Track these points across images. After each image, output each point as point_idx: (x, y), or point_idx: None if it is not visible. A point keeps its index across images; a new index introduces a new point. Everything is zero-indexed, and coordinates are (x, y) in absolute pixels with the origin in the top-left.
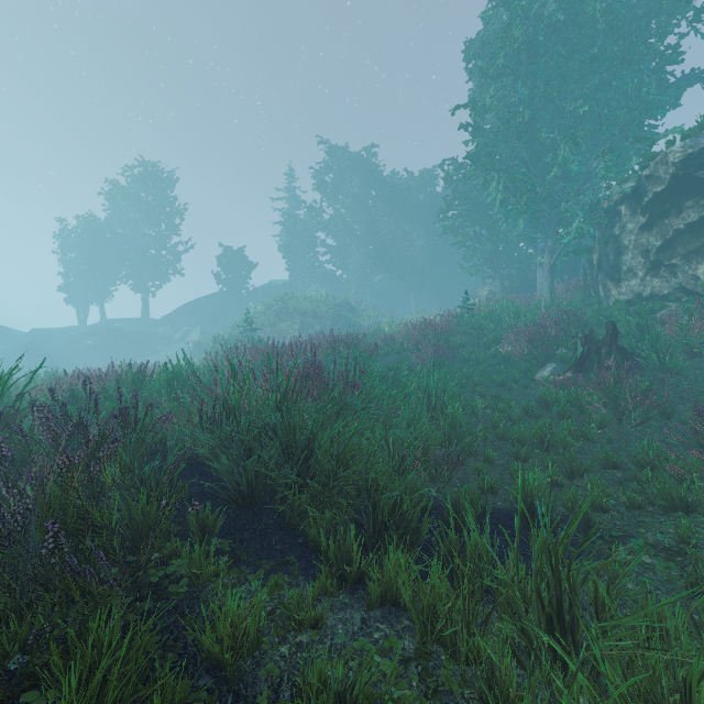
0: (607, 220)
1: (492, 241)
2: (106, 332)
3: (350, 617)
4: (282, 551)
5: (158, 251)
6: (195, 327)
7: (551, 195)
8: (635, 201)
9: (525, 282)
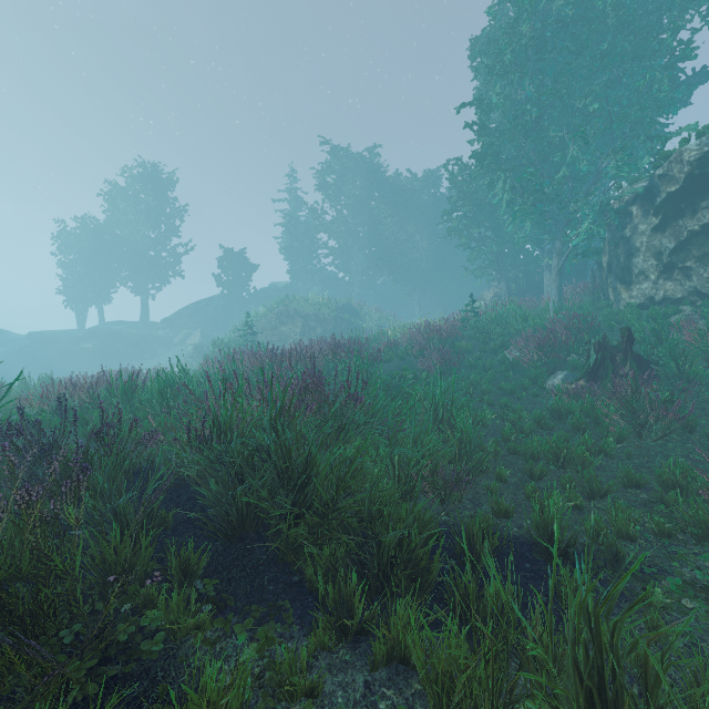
0: (618, 221)
1: (497, 243)
2: (104, 335)
3: (351, 680)
4: (274, 593)
5: (158, 253)
6: (195, 330)
7: (560, 195)
8: (647, 202)
9: (531, 284)
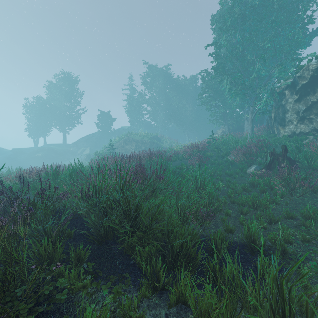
0: (279, 97)
1: (223, 108)
2: (46, 150)
3: (159, 313)
4: (121, 269)
5: (70, 113)
6: (87, 147)
7: (252, 86)
8: (292, 88)
9: (238, 127)
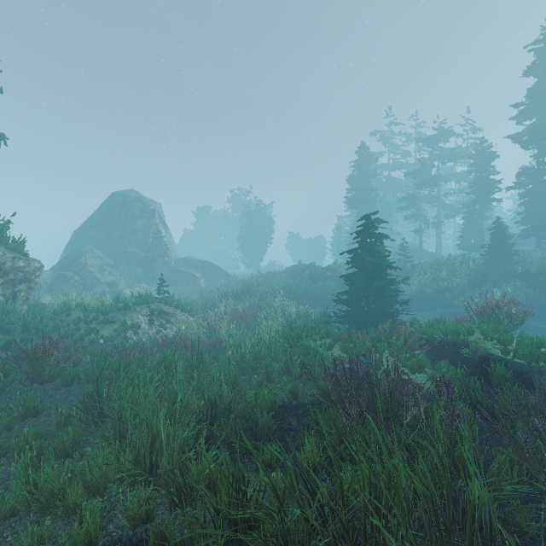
0: None
1: None
2: None
3: None
4: None
5: None
6: None
7: None
8: None
9: None
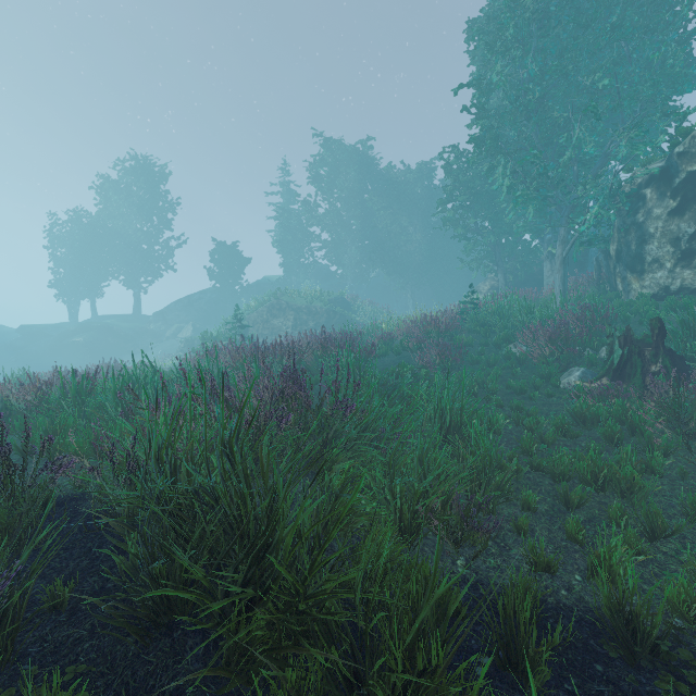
0: (629, 206)
1: (494, 233)
2: (96, 329)
3: None
4: None
5: (151, 246)
6: (187, 323)
7: (565, 179)
8: (663, 183)
9: (528, 276)
